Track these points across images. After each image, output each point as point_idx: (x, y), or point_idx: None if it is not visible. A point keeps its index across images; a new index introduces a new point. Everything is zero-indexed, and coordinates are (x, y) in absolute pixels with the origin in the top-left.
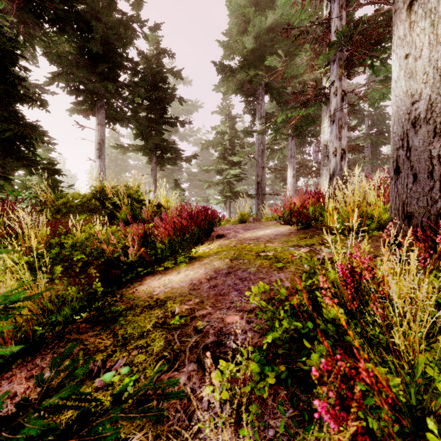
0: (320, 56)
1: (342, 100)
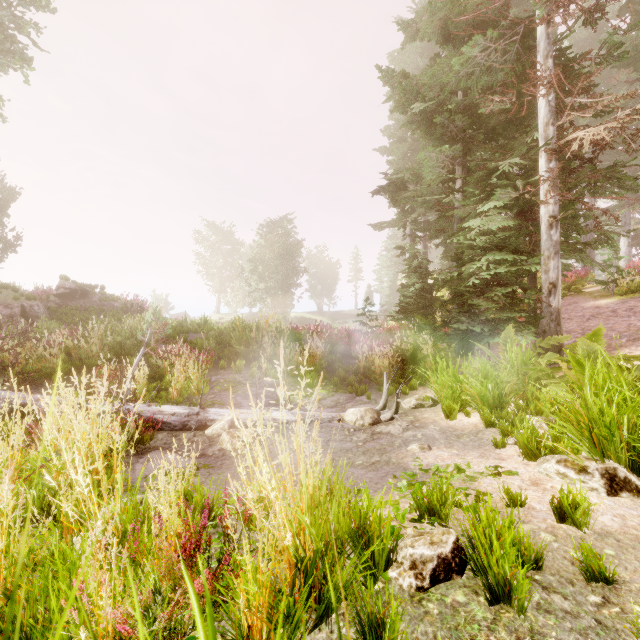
0: None
1: None
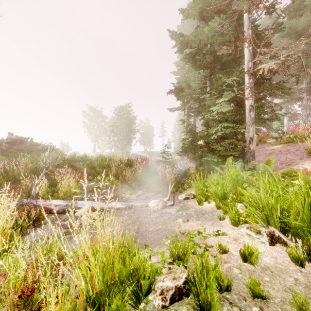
0: (301, 83)
1: (307, 101)
